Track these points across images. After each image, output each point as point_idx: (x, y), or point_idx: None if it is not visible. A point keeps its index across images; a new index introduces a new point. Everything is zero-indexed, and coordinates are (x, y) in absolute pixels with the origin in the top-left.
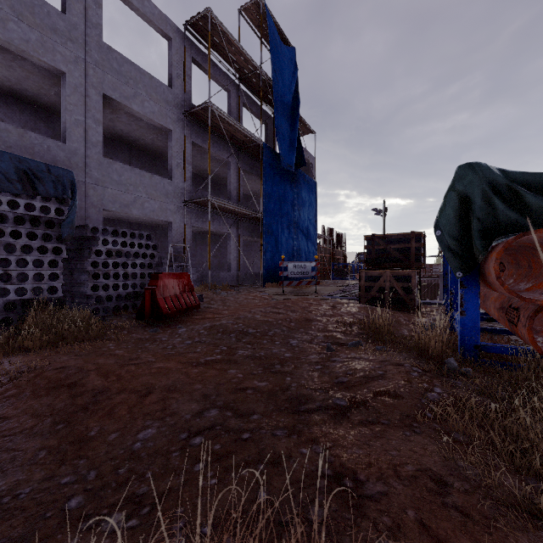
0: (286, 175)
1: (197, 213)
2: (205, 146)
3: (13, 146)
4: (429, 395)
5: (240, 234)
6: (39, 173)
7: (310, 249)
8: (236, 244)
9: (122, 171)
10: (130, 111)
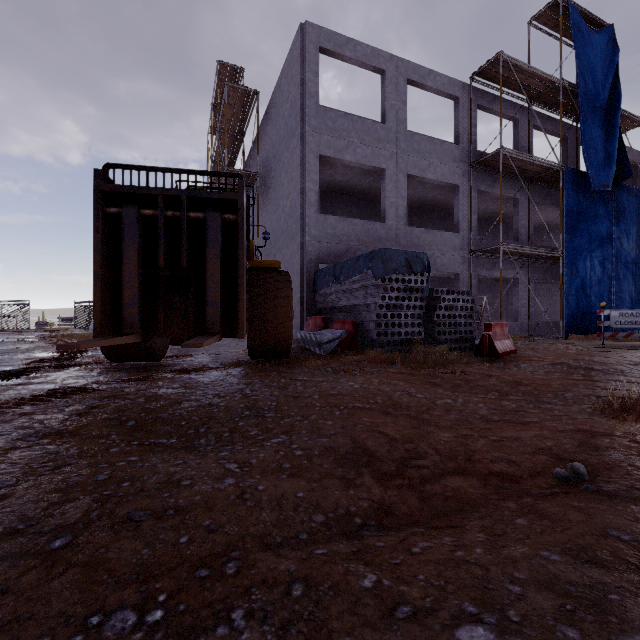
0: (598, 196)
1: (482, 261)
2: (490, 190)
3: (359, 233)
4: None
5: (529, 278)
6: (413, 259)
7: None
8: (524, 290)
9: (420, 235)
10: (424, 180)
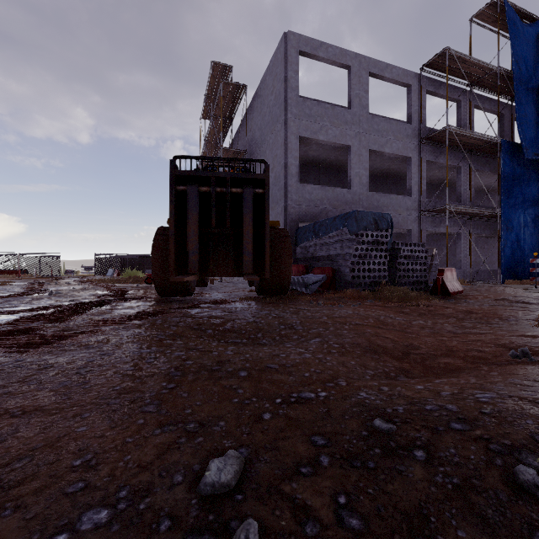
0: (530, 164)
1: (430, 219)
2: (437, 160)
3: (330, 198)
4: None
5: (471, 233)
6: (379, 218)
7: None
8: (466, 243)
9: (379, 198)
10: (382, 154)
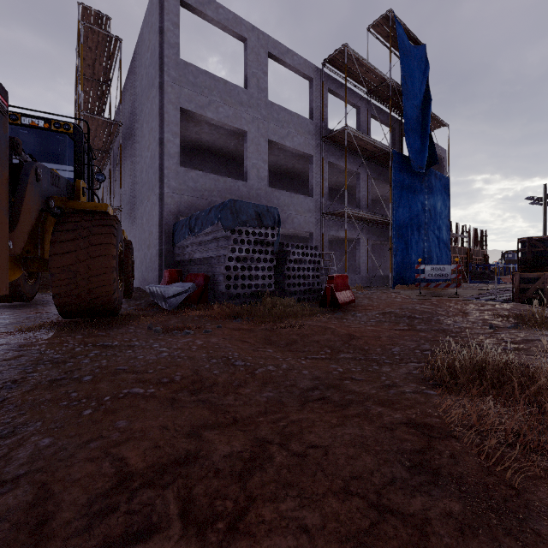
0: (416, 176)
1: (331, 223)
2: (338, 163)
3: (221, 190)
4: None
5: (368, 239)
6: (263, 212)
7: (443, 250)
8: (364, 248)
9: (279, 196)
10: (283, 147)
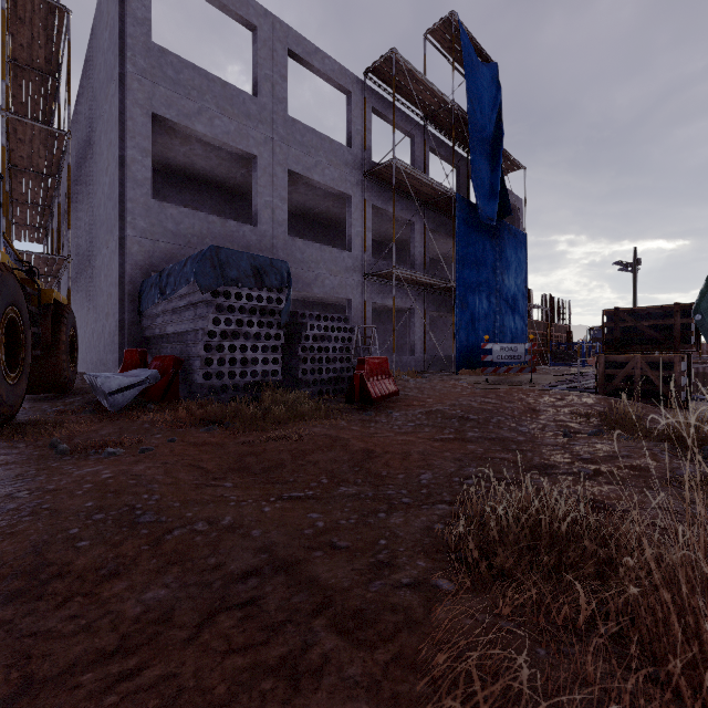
0: (485, 230)
1: (377, 287)
2: (386, 207)
3: (218, 236)
4: (677, 472)
5: (426, 309)
6: (265, 267)
7: (518, 325)
8: (421, 322)
9: (304, 248)
10: (311, 182)
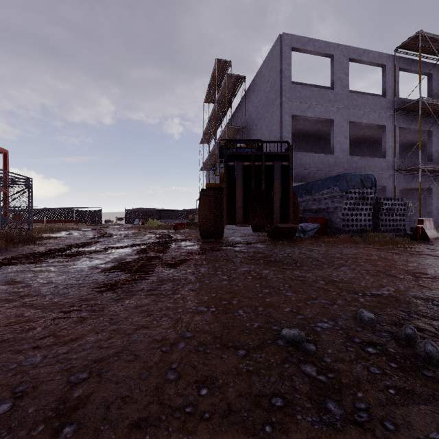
0: None
1: (403, 177)
2: (409, 126)
3: (316, 162)
4: None
5: None
6: (365, 179)
7: None
8: (436, 196)
9: (357, 161)
10: (360, 124)
